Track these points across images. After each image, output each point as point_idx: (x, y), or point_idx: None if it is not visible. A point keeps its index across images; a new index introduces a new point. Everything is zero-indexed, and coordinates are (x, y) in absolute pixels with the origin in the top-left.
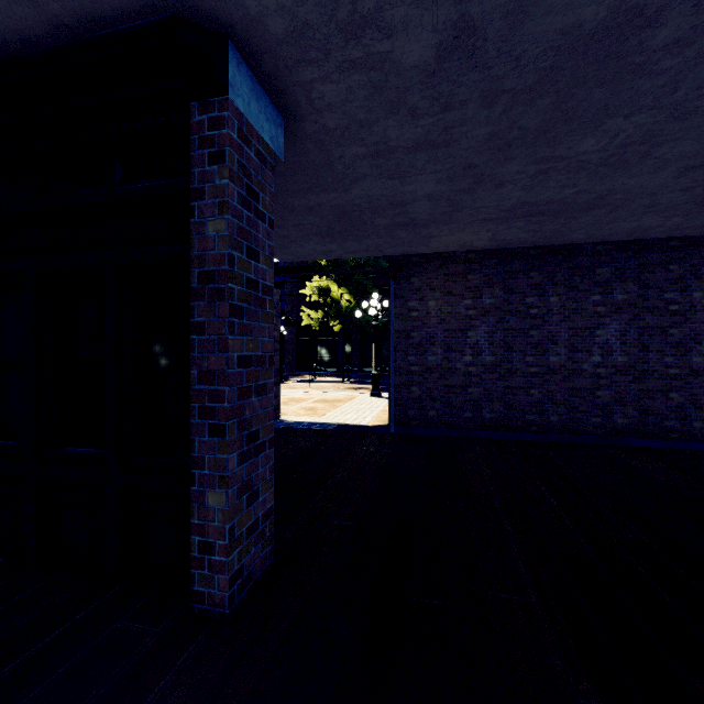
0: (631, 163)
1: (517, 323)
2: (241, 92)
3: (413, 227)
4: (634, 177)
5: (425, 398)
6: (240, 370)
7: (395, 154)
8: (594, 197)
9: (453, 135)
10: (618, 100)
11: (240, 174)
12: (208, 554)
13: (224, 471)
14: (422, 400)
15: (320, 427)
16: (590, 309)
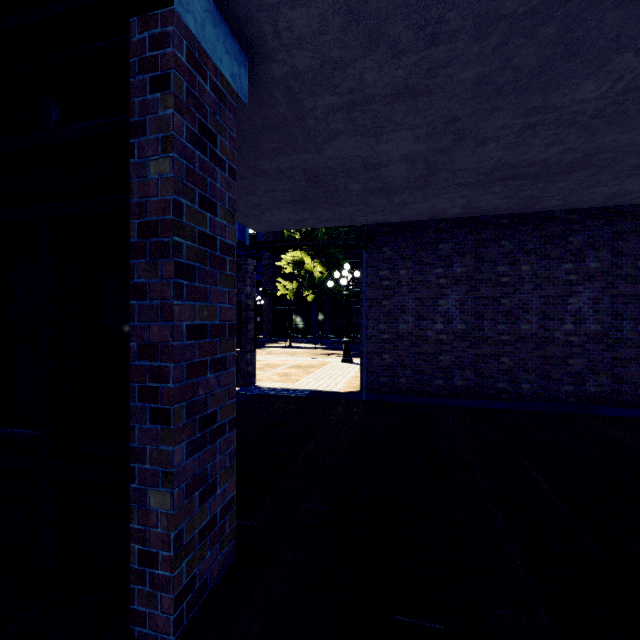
0: (629, 114)
1: (488, 292)
2: (192, 9)
3: (386, 193)
4: (628, 132)
5: (396, 366)
6: (190, 342)
7: (371, 105)
8: (580, 157)
9: (437, 79)
10: (634, 28)
11: (190, 106)
12: (150, 567)
13: (169, 466)
14: (394, 368)
15: (293, 393)
16: (562, 277)
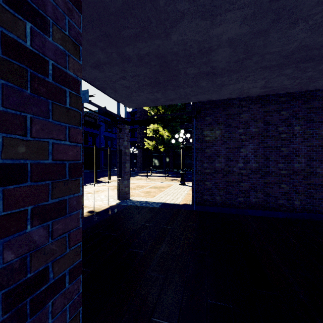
0: None
1: (272, 143)
2: None
3: (212, 76)
4: None
5: (214, 189)
6: None
7: None
8: None
9: None
10: None
11: None
12: None
13: None
14: (212, 190)
15: (151, 205)
16: (321, 134)
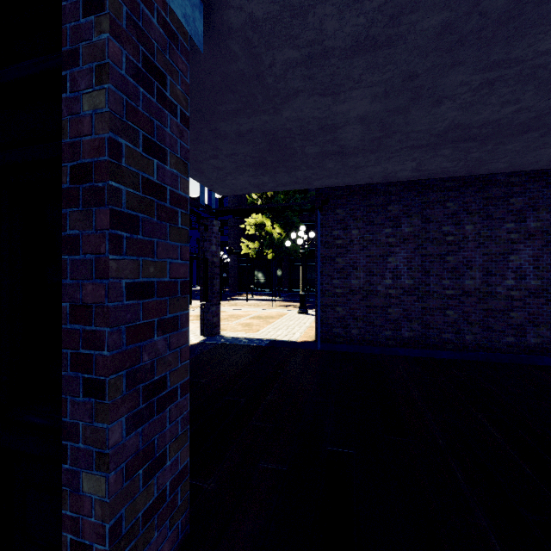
0: None
1: (434, 250)
2: None
3: (341, 156)
4: None
5: (348, 317)
6: (132, 302)
7: (330, 59)
8: (532, 117)
9: (400, 28)
10: None
11: (132, 35)
12: None
13: (104, 446)
14: (346, 319)
15: (254, 343)
16: (503, 236)
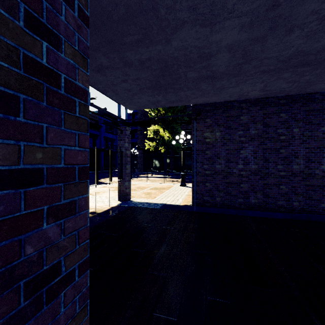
0: None
1: (272, 145)
2: None
3: (212, 79)
4: None
5: (214, 190)
6: (6, 191)
7: None
8: None
9: None
10: None
11: None
12: None
13: None
14: (212, 191)
15: (152, 206)
16: (320, 136)
